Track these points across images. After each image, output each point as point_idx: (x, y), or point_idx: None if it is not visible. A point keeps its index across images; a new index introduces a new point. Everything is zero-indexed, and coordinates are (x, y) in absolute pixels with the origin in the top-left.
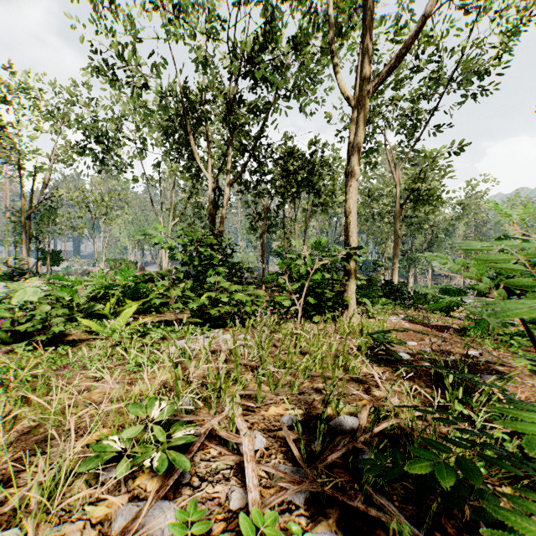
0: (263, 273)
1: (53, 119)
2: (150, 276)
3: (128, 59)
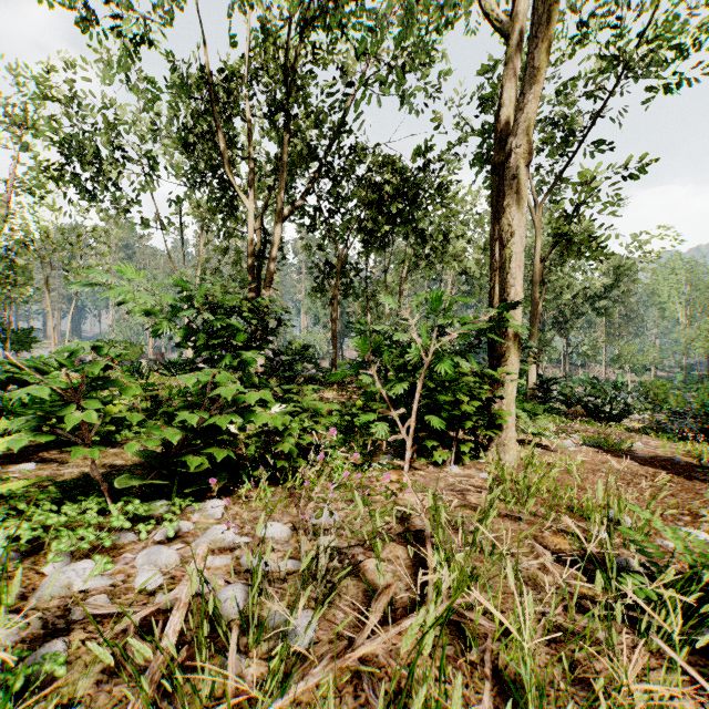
0: (333, 361)
1: (6, 121)
2: (7, 371)
3: (107, 3)
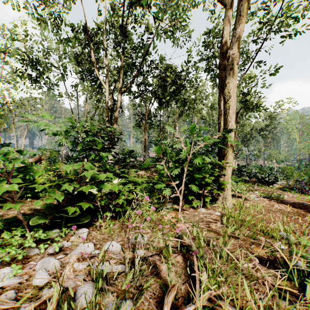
0: (144, 158)
1: None
2: None
3: None
